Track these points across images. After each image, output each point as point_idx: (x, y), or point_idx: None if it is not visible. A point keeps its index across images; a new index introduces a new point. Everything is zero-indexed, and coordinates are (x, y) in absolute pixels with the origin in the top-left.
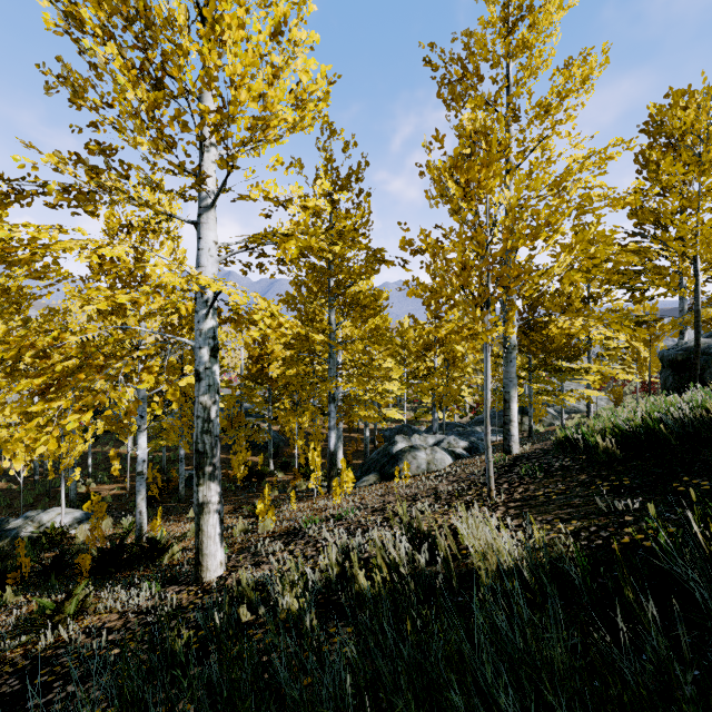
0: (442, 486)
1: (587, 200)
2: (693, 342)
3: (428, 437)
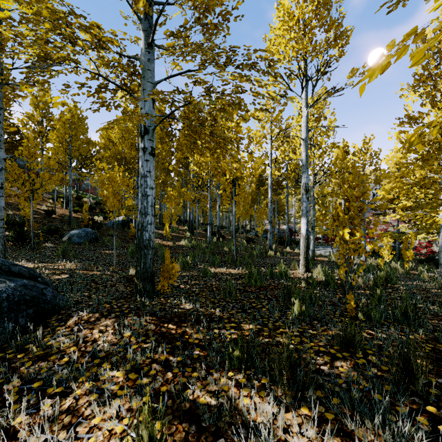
0: None
1: None
2: None
3: None
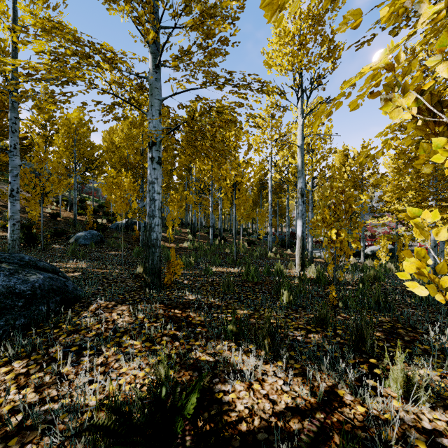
0: None
1: None
2: None
3: None
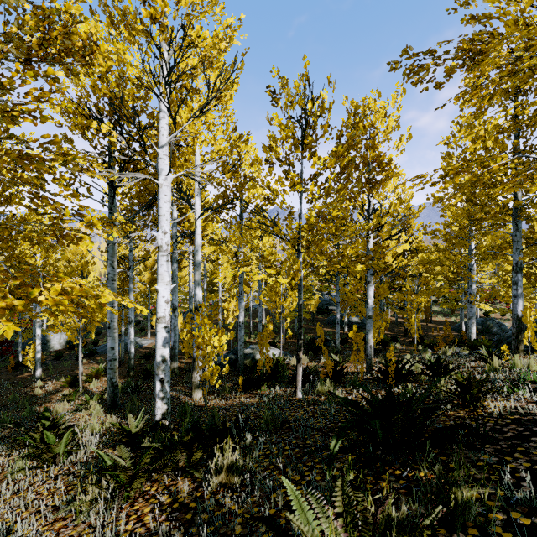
0: None
1: None
2: None
3: None
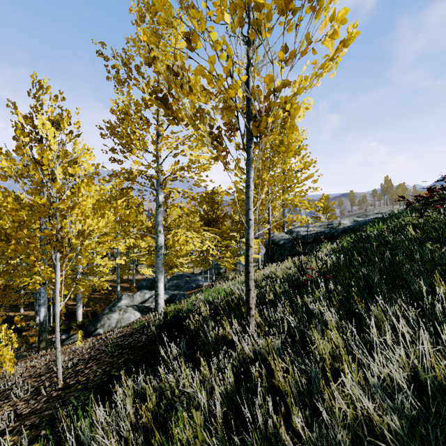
0: (78, 356)
1: (191, 162)
2: (276, 236)
3: (146, 293)
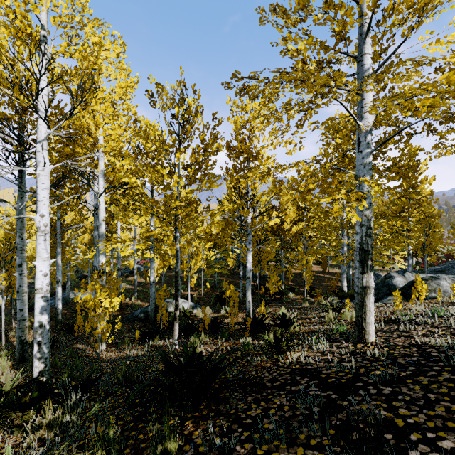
0: None
1: None
2: None
3: (420, 275)
